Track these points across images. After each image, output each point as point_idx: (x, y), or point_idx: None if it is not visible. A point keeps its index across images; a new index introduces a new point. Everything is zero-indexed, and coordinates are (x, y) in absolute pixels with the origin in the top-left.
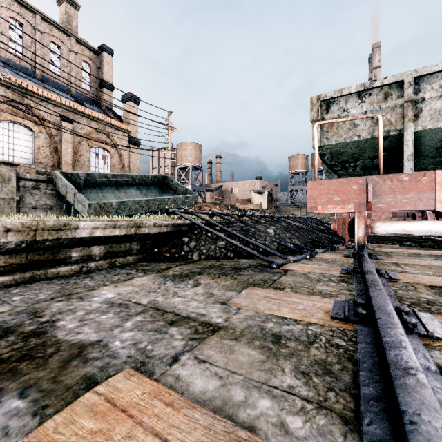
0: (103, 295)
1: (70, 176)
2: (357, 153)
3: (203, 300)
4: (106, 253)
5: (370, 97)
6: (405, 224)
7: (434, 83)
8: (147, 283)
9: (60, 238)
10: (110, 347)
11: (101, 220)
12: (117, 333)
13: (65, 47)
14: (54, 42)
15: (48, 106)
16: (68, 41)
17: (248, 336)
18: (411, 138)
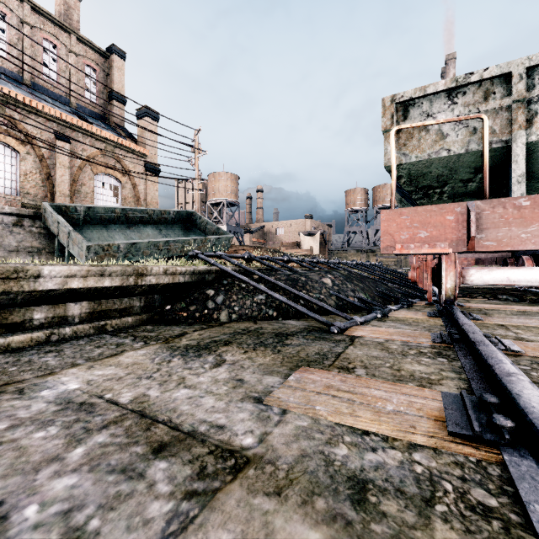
0: (60, 386)
1: (65, 210)
2: (445, 175)
3: (225, 394)
4: (90, 313)
5: (464, 96)
6: (510, 272)
7: None
8: (142, 361)
9: (9, 291)
10: (9, 526)
11: (79, 265)
12: (44, 479)
13: (62, 47)
14: (48, 40)
15: (38, 120)
16: (67, 39)
17: (302, 484)
18: (523, 152)
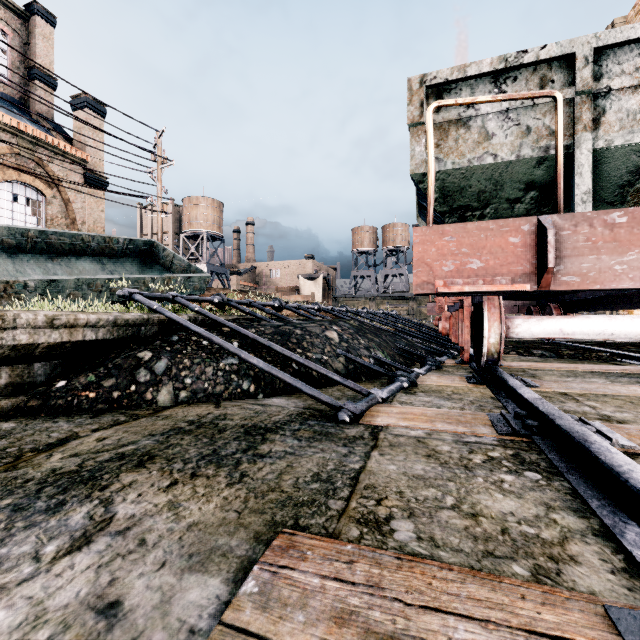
0: None
1: None
2: (488, 191)
3: None
4: None
5: (515, 83)
6: (563, 321)
7: (625, 63)
8: None
9: None
10: None
11: None
12: None
13: None
14: None
15: None
16: None
17: None
18: (589, 161)
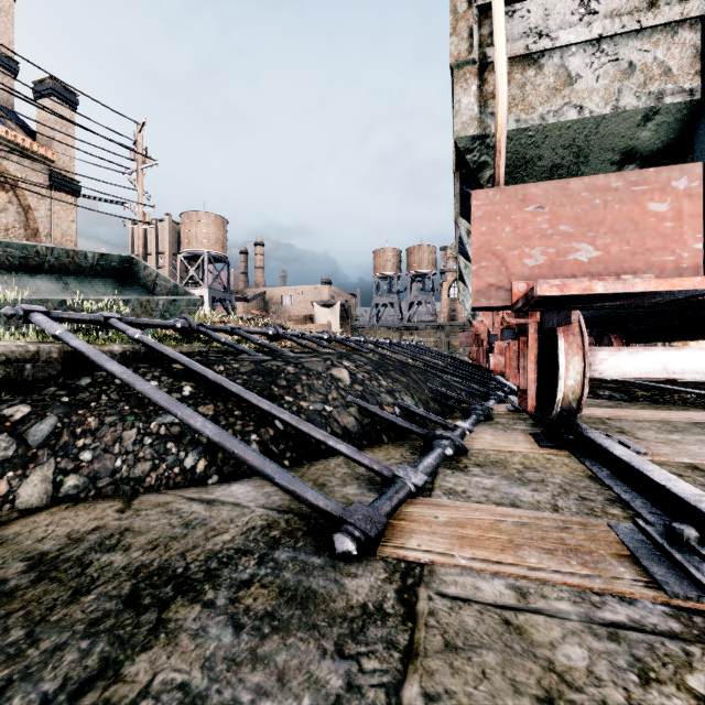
0: None
1: None
2: (566, 165)
3: None
4: None
5: None
6: (667, 355)
7: None
8: None
9: None
10: None
11: None
12: None
13: None
14: None
15: None
16: None
17: None
18: None
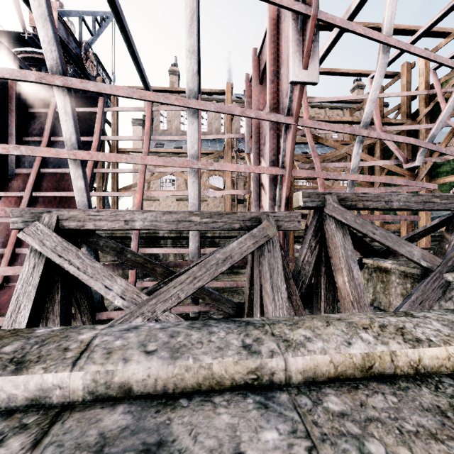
0: None
1: None
2: None
3: None
4: None
5: None
6: None
7: None
8: None
9: None
10: None
11: None
12: None
13: None
14: None
15: None
16: (359, 114)
17: None
18: None
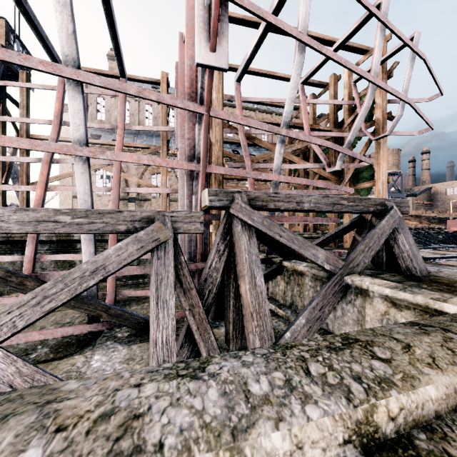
0: None
1: None
2: None
3: None
4: None
5: None
6: None
7: None
8: None
9: None
10: None
11: None
12: None
13: None
14: None
15: None
16: None
17: None
18: None
